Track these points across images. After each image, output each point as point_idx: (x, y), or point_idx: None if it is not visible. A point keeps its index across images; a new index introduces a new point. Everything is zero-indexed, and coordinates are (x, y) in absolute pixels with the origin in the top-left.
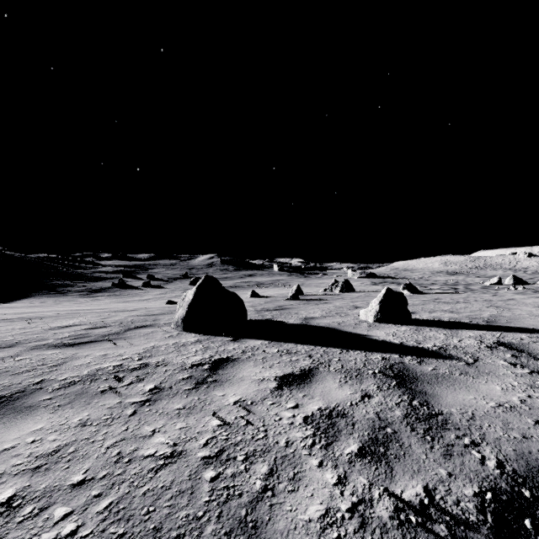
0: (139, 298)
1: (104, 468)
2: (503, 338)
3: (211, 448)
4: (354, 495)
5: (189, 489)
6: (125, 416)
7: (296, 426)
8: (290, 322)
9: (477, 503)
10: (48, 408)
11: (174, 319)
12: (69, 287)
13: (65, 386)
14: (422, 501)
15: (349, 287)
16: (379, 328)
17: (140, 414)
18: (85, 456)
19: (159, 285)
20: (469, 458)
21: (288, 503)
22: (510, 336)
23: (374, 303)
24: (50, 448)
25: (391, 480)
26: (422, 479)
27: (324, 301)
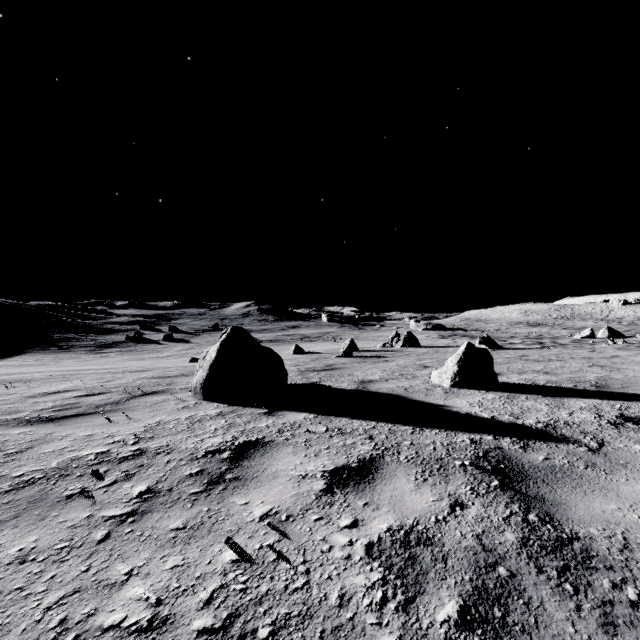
0: (158, 355)
1: None
2: (627, 411)
3: (217, 610)
4: None
5: None
6: (90, 543)
7: (356, 563)
8: (343, 386)
9: None
10: None
11: (192, 384)
12: (73, 341)
13: (18, 486)
14: None
15: (413, 341)
16: (459, 396)
17: (114, 540)
18: (4, 627)
19: (183, 338)
20: None
21: None
22: (635, 407)
23: (451, 363)
24: None
25: None
26: None
27: (384, 358)
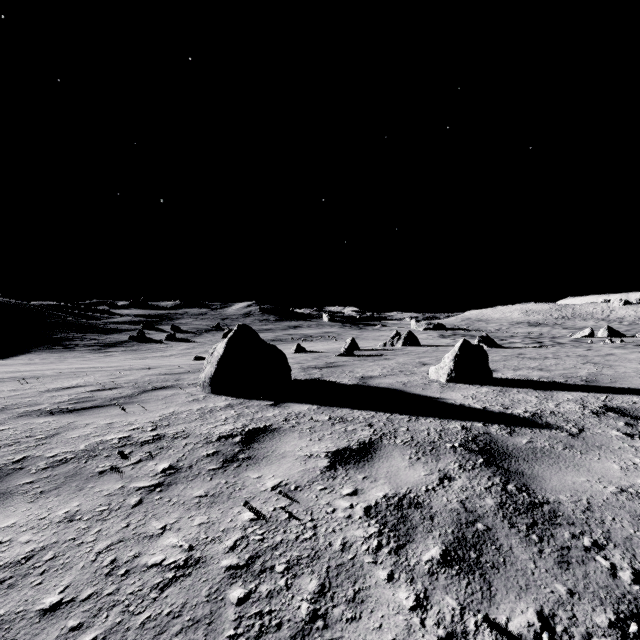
0: (161, 354)
1: (89, 584)
2: (610, 402)
3: (240, 553)
4: (441, 626)
5: (207, 617)
6: (126, 507)
7: (356, 521)
8: (344, 382)
9: (616, 638)
10: (27, 495)
11: (200, 379)
12: (77, 341)
13: (53, 465)
14: (537, 635)
15: (413, 340)
16: (454, 390)
17: (147, 504)
18: (66, 565)
19: (186, 338)
20: (594, 567)
21: (347, 638)
22: (619, 399)
23: (447, 359)
24: (21, 553)
25: (490, 601)
26: (533, 600)
27: (384, 356)
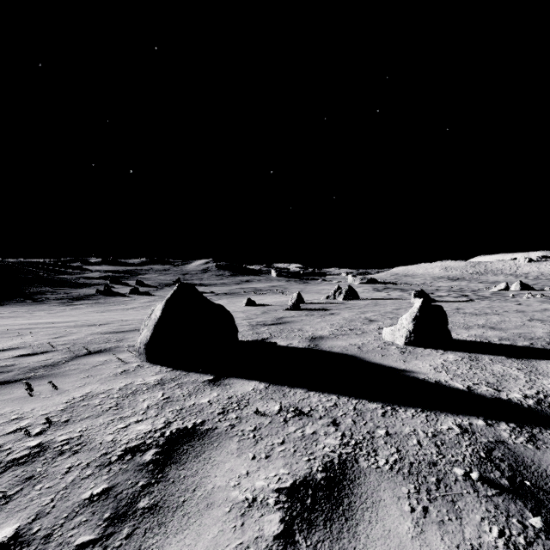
0: (123, 307)
1: None
2: None
3: None
4: None
5: None
6: None
7: None
8: (294, 344)
9: None
10: None
11: (136, 344)
12: (48, 294)
13: None
14: None
15: (353, 294)
16: (418, 357)
17: None
18: None
19: (148, 291)
20: None
21: None
22: None
23: (405, 320)
24: None
25: None
26: None
27: (329, 311)
